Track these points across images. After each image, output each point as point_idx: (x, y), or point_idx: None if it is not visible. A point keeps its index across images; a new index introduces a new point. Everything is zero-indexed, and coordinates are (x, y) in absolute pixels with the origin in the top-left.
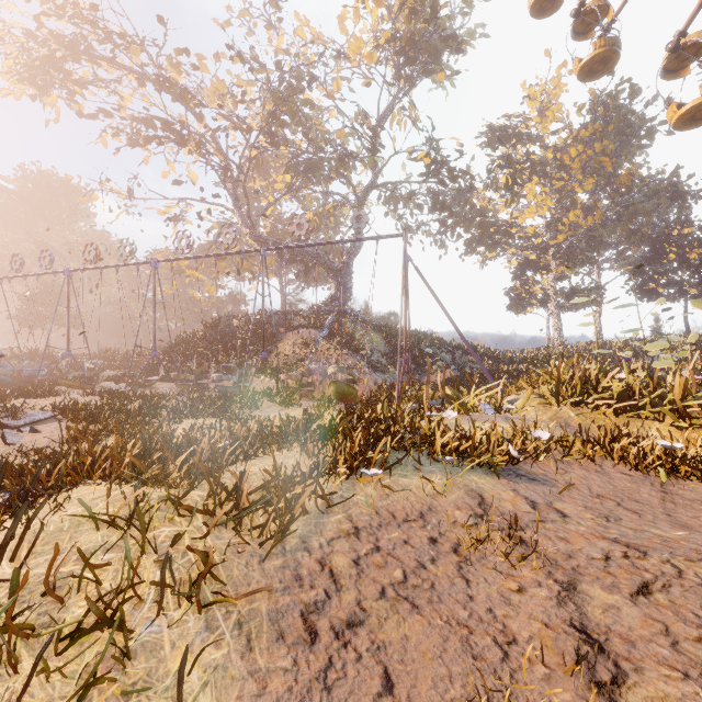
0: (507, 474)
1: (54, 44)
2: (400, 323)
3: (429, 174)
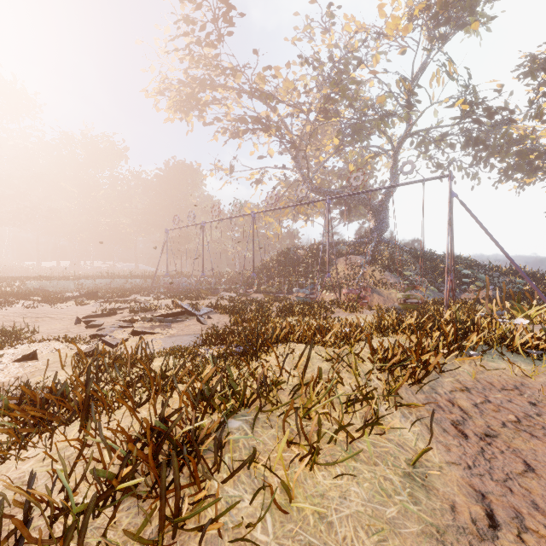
0: None
1: (194, 85)
2: (447, 248)
3: (463, 116)
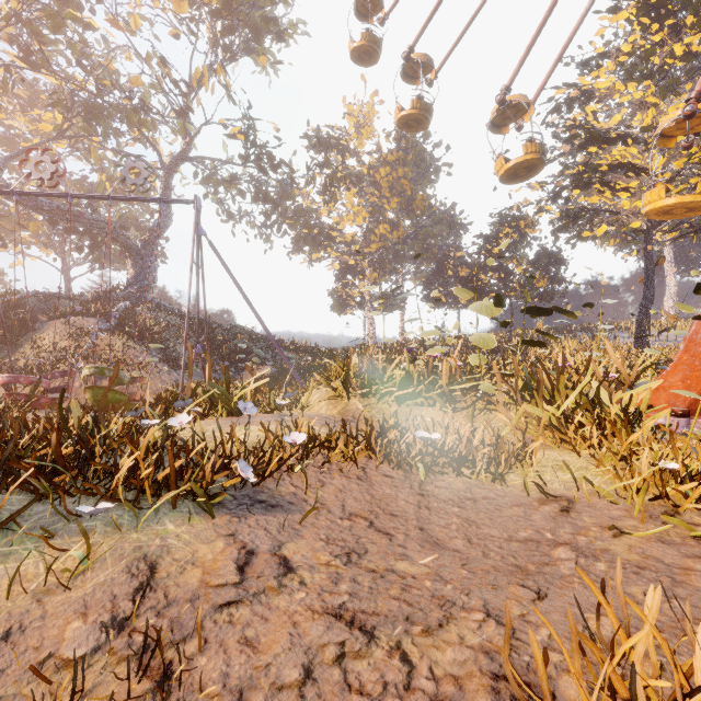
0: (237, 504)
1: None
2: (188, 307)
3: (249, 158)
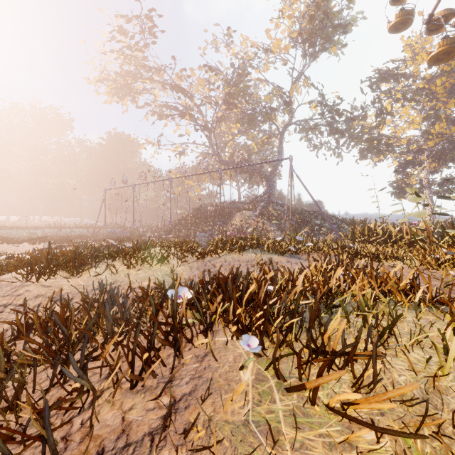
0: (290, 257)
1: (127, 77)
2: (286, 204)
3: (324, 113)
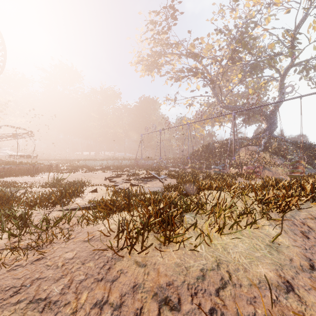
0: None
1: (155, 55)
2: None
3: None
